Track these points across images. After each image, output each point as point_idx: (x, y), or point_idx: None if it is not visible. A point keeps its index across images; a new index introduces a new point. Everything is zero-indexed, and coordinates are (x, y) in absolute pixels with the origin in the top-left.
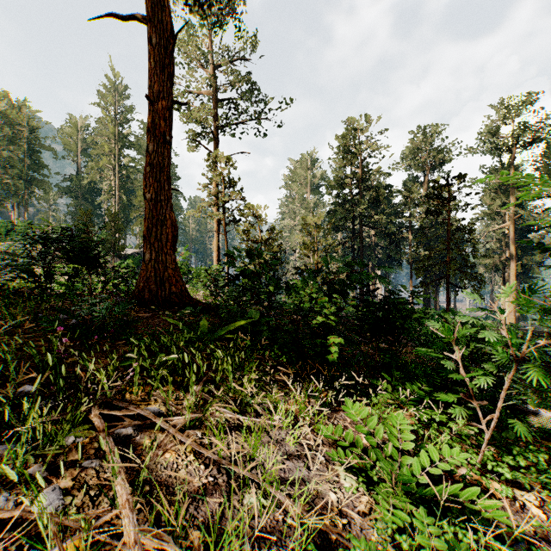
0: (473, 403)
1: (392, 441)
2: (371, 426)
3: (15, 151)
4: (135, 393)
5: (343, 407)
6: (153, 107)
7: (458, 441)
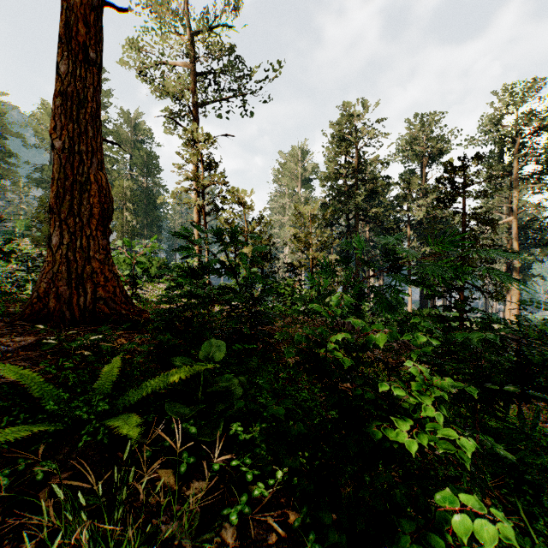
0: None
1: None
2: None
3: None
4: None
5: None
6: (68, 4)
7: None
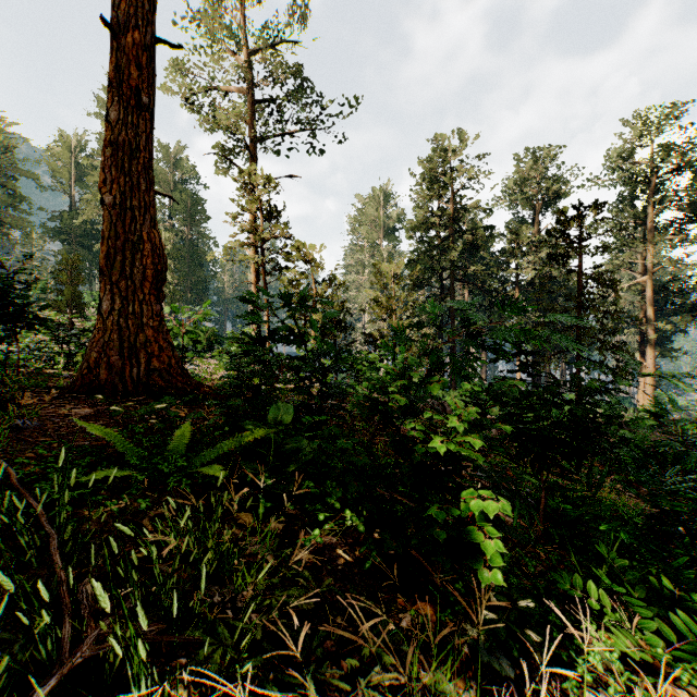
0: None
1: None
2: None
3: None
4: None
5: None
6: (119, 43)
7: None
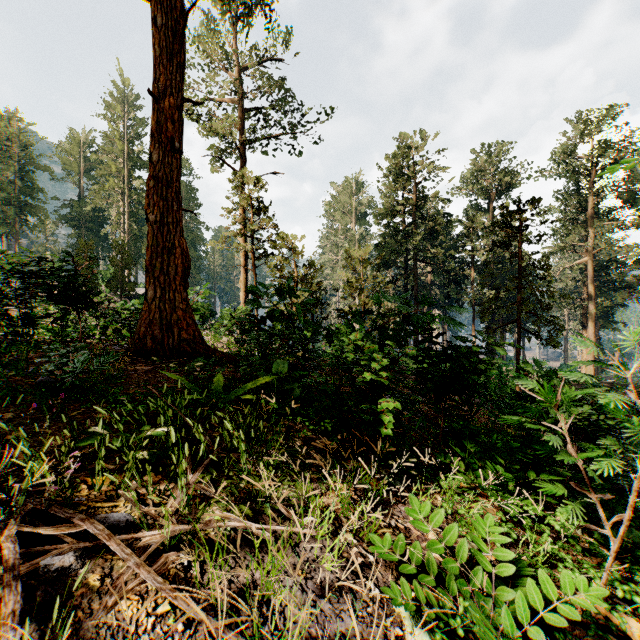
0: (591, 496)
1: (481, 562)
2: (450, 540)
3: (4, 172)
4: (97, 487)
5: (406, 510)
6: (158, 105)
7: (565, 548)
